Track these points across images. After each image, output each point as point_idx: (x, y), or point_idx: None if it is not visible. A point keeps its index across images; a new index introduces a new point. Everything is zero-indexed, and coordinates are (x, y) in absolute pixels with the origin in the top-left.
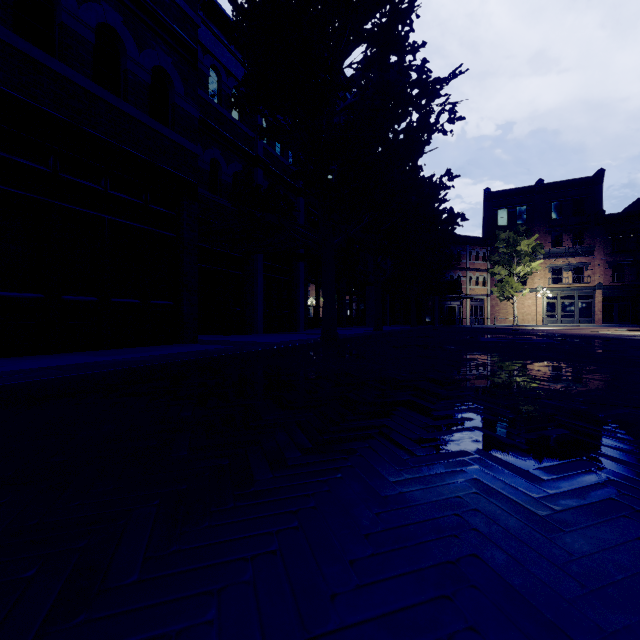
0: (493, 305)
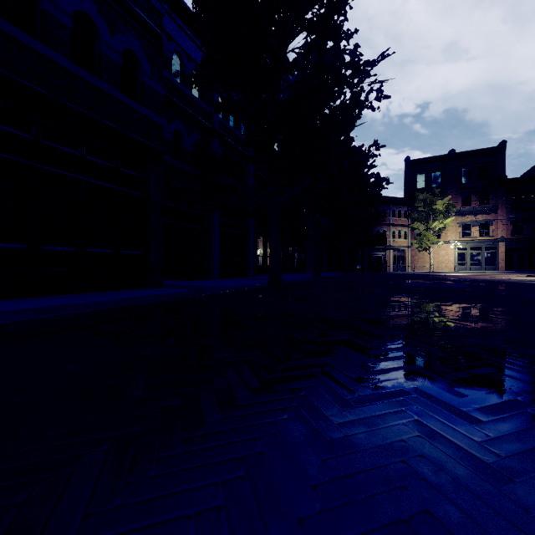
0: (413, 255)
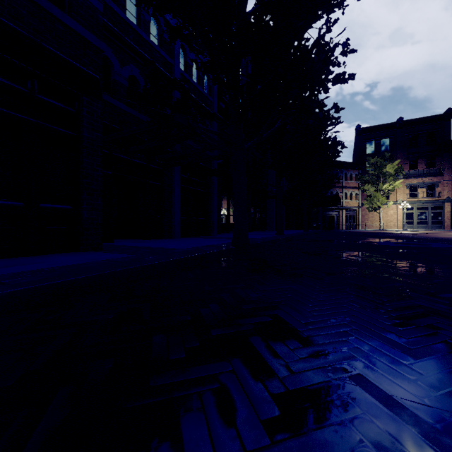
0: (363, 214)
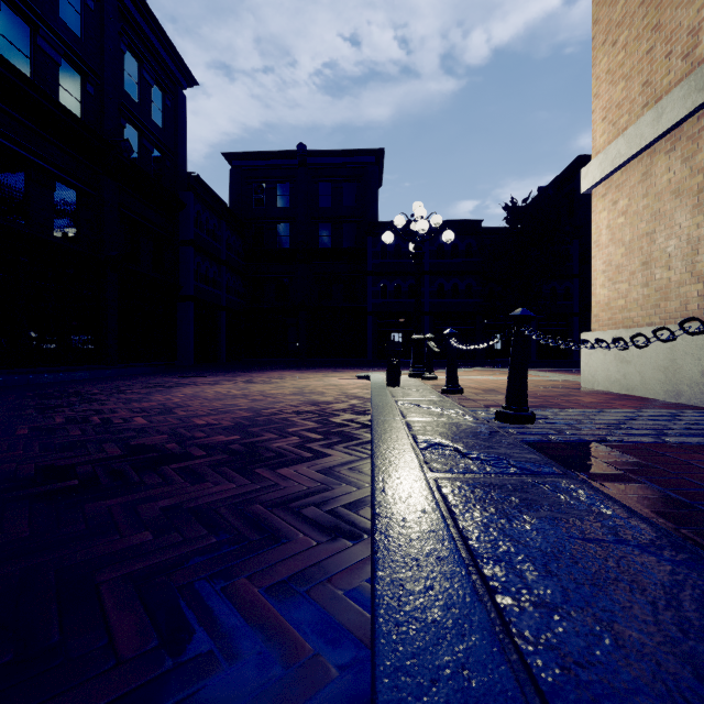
0: None
